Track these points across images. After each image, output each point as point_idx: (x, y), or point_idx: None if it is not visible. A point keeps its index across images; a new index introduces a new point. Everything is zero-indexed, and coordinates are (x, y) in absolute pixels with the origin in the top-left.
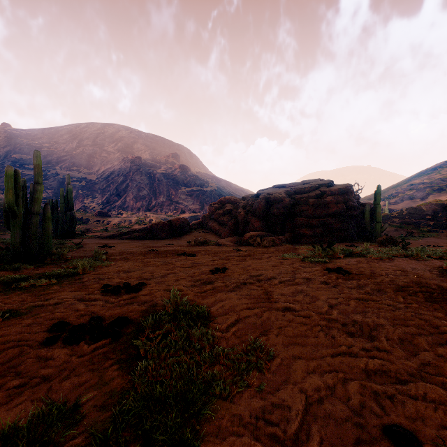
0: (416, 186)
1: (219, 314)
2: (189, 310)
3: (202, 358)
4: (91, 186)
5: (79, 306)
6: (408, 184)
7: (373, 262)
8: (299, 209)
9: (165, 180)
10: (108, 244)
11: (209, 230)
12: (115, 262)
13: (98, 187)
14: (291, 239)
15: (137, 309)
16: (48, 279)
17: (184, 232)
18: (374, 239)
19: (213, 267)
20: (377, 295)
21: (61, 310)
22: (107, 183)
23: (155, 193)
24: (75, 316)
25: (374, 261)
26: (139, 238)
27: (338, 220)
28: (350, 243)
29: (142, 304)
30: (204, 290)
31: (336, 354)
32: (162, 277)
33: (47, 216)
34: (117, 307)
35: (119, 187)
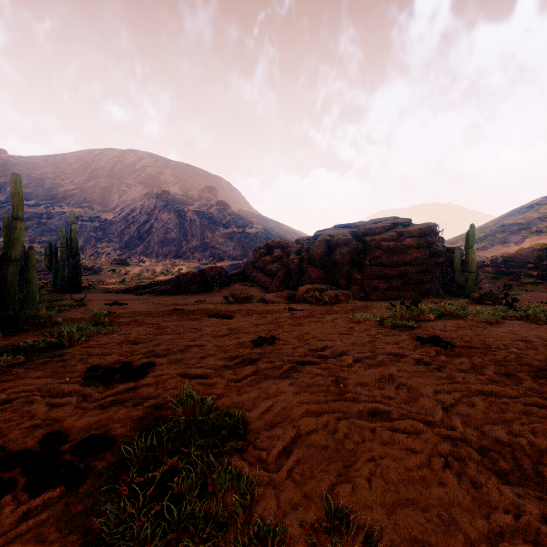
0: (509, 227)
1: (264, 425)
2: (213, 420)
3: (227, 545)
4: (106, 226)
5: (38, 407)
6: (499, 225)
7: (478, 328)
8: (369, 255)
9: (198, 220)
10: (120, 301)
11: (253, 282)
12: (121, 327)
13: (114, 228)
14: (359, 294)
15: (129, 415)
16: (12, 356)
17: (220, 285)
18: (466, 294)
19: (256, 336)
20: (509, 384)
21: (6, 416)
22: (126, 223)
23: (186, 235)
24: (21, 430)
25: (478, 326)
26: (162, 293)
27: (419, 269)
28: (435, 299)
29: (140, 403)
30: (241, 376)
31: (496, 534)
32: (181, 352)
33: (30, 264)
34: (99, 410)
35: (142, 228)
